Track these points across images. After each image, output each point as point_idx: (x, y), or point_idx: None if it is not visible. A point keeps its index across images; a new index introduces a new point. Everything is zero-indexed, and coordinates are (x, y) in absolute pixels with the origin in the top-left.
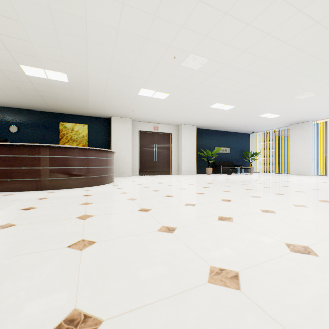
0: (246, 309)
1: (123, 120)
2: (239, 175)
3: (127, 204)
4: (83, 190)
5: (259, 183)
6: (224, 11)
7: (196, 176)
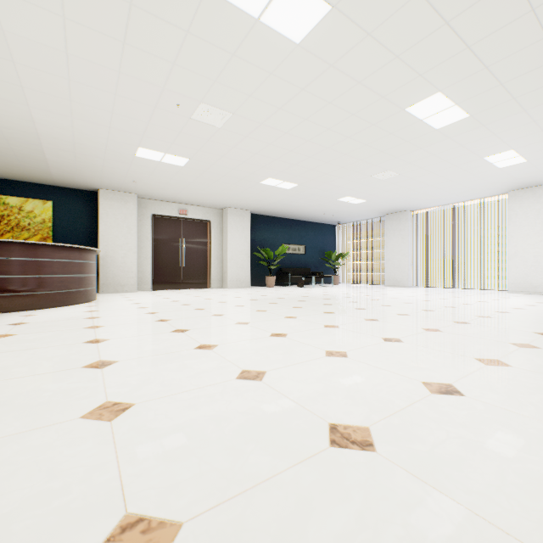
0: (94, 437)
1: (122, 196)
2: (314, 288)
3: (77, 335)
4: (20, 315)
5: (325, 298)
6: (229, 51)
7: (247, 289)
